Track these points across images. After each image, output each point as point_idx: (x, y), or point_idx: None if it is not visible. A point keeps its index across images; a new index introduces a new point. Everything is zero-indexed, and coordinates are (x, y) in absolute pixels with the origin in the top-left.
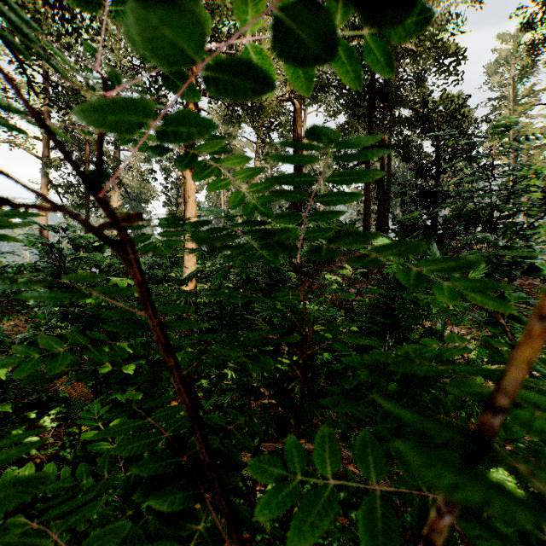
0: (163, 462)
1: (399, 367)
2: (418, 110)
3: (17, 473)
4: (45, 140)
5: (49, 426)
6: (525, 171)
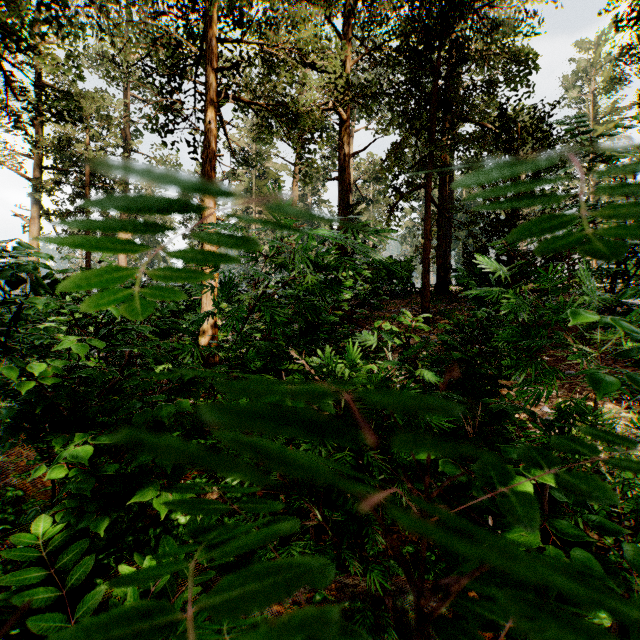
0: None
1: None
2: (486, 126)
3: None
4: (36, 158)
5: None
6: None
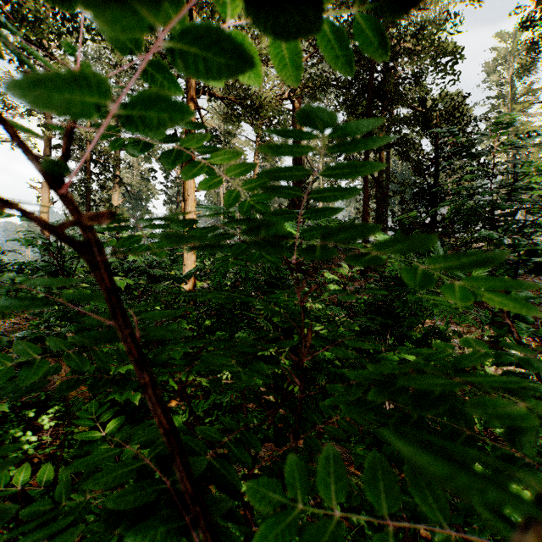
0: (149, 488)
1: (428, 387)
2: (417, 108)
3: (14, 474)
4: (46, 139)
5: (47, 425)
6: (527, 168)
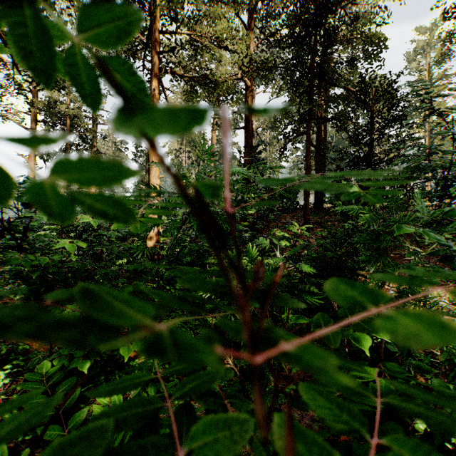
0: None
1: None
2: (350, 89)
3: None
4: (32, 114)
5: (2, 383)
6: None
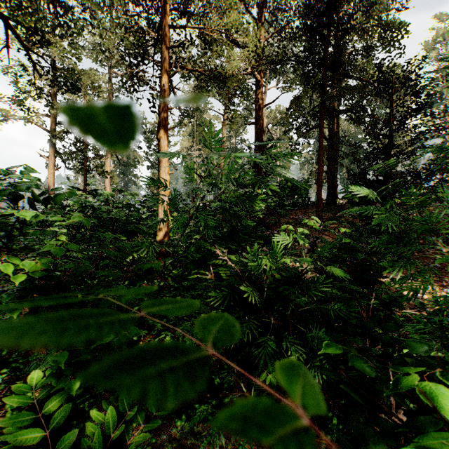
0: None
1: None
2: (365, 81)
3: None
4: (52, 117)
5: None
6: None
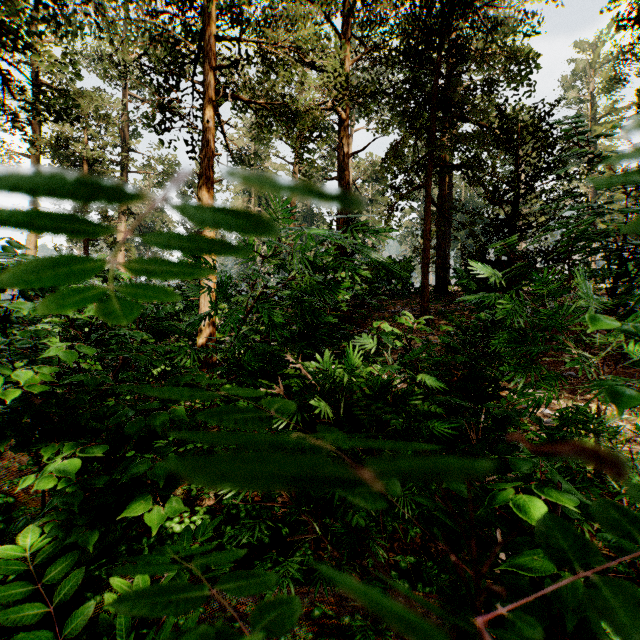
0: None
1: None
2: (486, 126)
3: None
4: (34, 157)
5: None
6: None
